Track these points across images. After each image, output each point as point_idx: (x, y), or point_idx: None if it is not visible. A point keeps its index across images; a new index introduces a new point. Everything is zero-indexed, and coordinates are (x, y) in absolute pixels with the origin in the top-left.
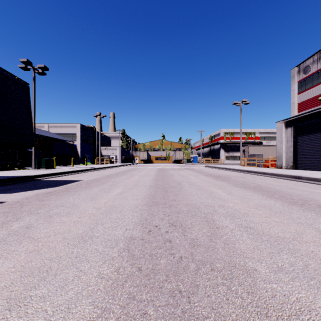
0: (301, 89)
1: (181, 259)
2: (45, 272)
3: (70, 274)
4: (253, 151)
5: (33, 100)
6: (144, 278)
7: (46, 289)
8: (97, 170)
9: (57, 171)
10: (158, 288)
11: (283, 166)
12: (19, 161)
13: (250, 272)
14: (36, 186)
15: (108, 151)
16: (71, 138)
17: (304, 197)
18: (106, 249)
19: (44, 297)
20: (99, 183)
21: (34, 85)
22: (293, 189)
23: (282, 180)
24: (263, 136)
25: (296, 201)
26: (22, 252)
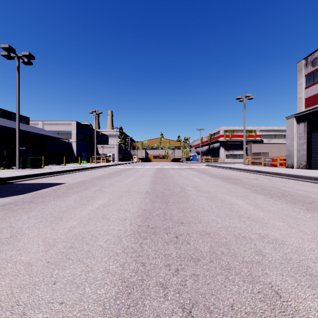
0: (308, 83)
1: None
2: None
3: None
4: (256, 149)
5: (17, 91)
6: None
7: None
8: (89, 169)
9: (42, 171)
10: None
11: (294, 166)
12: (5, 160)
13: None
14: None
15: (105, 149)
16: (66, 135)
17: None
18: None
19: None
20: (82, 188)
21: (18, 75)
22: None
23: (306, 184)
24: (264, 134)
25: None
26: None
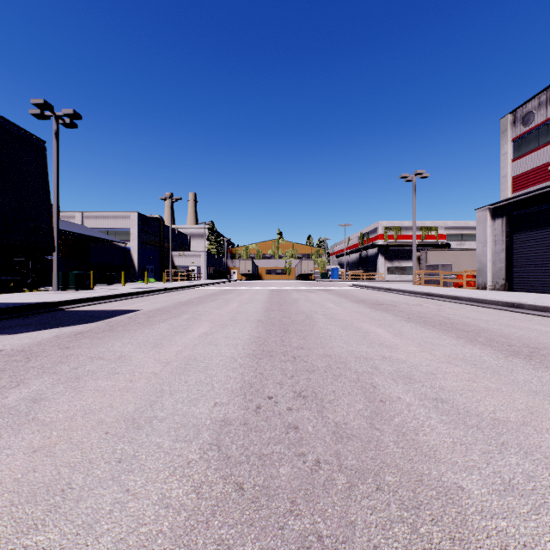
0: (518, 152)
1: (318, 465)
2: (59, 494)
3: (107, 498)
4: (435, 260)
5: (55, 170)
6: (249, 507)
7: (57, 531)
8: (165, 292)
9: (97, 294)
10: (276, 529)
11: (487, 286)
12: (31, 277)
13: (451, 494)
14: (57, 322)
15: (184, 259)
16: (121, 236)
17: (532, 342)
18: (177, 444)
19: (52, 549)
20: (169, 316)
21: (56, 145)
22: (510, 327)
23: (488, 311)
24: (452, 233)
25: (519, 350)
26: (20, 451)
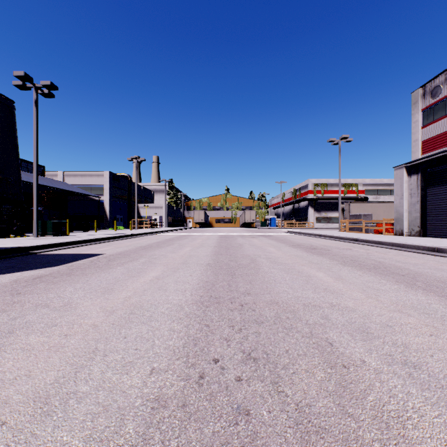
0: (427, 120)
1: None
2: None
3: None
4: (357, 210)
5: (34, 133)
6: None
7: None
8: (130, 237)
9: (69, 239)
10: None
11: (404, 232)
12: (16, 225)
13: None
14: (24, 265)
15: (148, 210)
16: (96, 191)
17: None
18: (89, 446)
19: None
20: (127, 260)
21: (36, 112)
22: (441, 271)
23: (412, 255)
24: (369, 189)
25: None
26: None
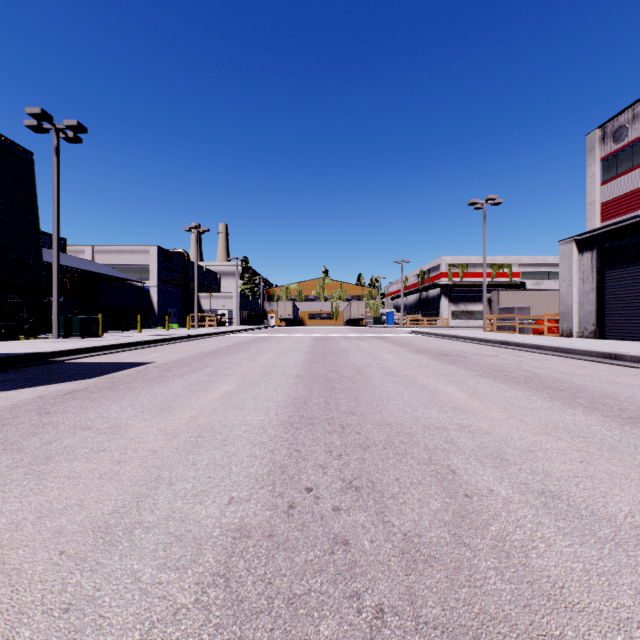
0: (607, 174)
1: (381, 617)
2: None
3: None
4: (509, 302)
5: (55, 194)
6: None
7: None
8: (188, 340)
9: (104, 342)
10: None
11: (574, 333)
12: (28, 322)
13: None
14: (47, 377)
15: (213, 301)
16: (139, 274)
17: None
18: (164, 573)
19: None
20: (187, 370)
21: (57, 164)
22: (614, 385)
23: (580, 363)
24: (527, 270)
25: (635, 416)
26: None
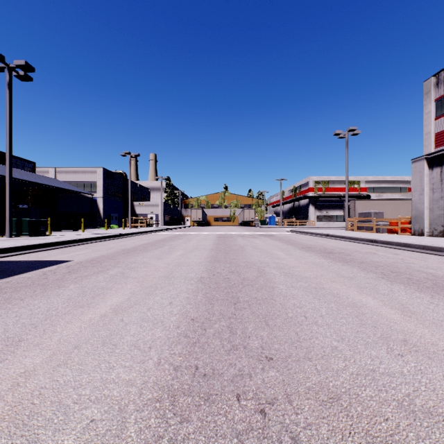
0: (441, 111)
1: None
2: None
3: None
4: (362, 208)
5: (7, 120)
6: None
7: None
8: (118, 238)
9: (42, 241)
10: None
11: (425, 232)
12: None
13: None
14: None
15: (144, 208)
16: (89, 188)
17: None
18: None
19: None
20: (93, 271)
21: (9, 96)
22: None
23: None
24: (372, 186)
25: None
26: None
